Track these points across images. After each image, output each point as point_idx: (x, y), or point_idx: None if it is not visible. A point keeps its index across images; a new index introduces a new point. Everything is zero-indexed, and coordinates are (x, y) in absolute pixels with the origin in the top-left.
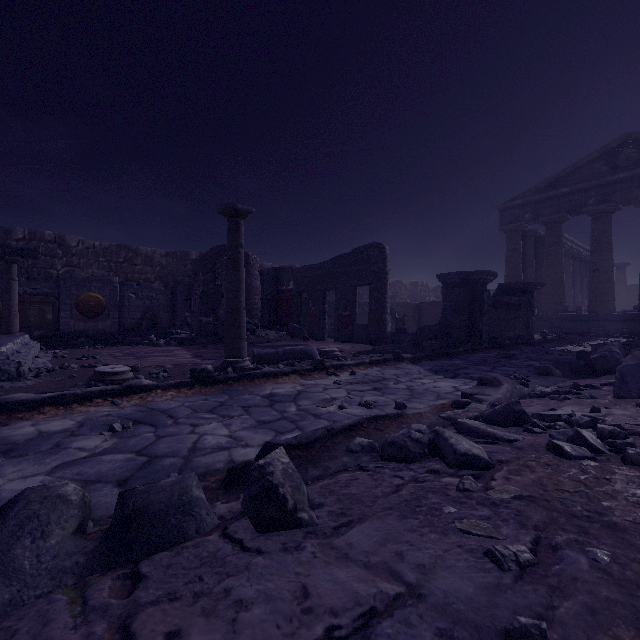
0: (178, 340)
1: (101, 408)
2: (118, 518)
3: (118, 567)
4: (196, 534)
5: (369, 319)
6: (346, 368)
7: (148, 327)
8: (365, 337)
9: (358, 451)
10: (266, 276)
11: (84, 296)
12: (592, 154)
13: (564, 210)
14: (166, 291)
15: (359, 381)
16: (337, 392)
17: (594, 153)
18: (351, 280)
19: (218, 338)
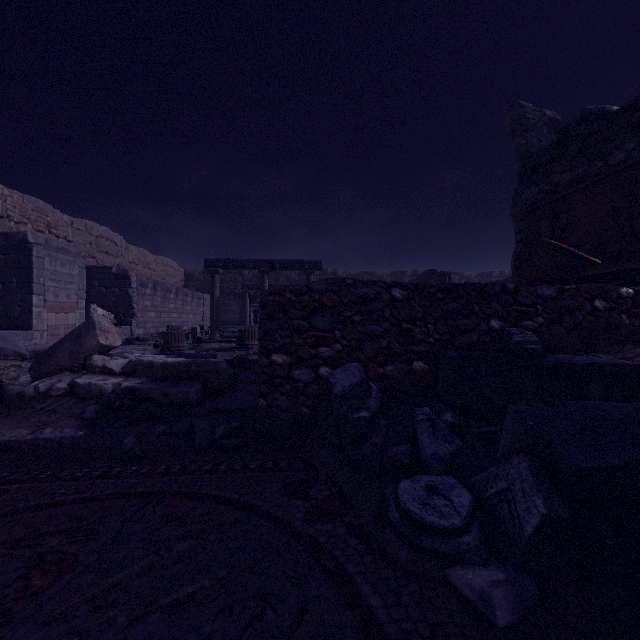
0: None
1: None
2: None
3: None
4: None
5: None
6: None
7: None
8: None
9: None
10: None
11: None
12: None
13: None
14: None
15: None
16: None
17: None
18: None
19: None
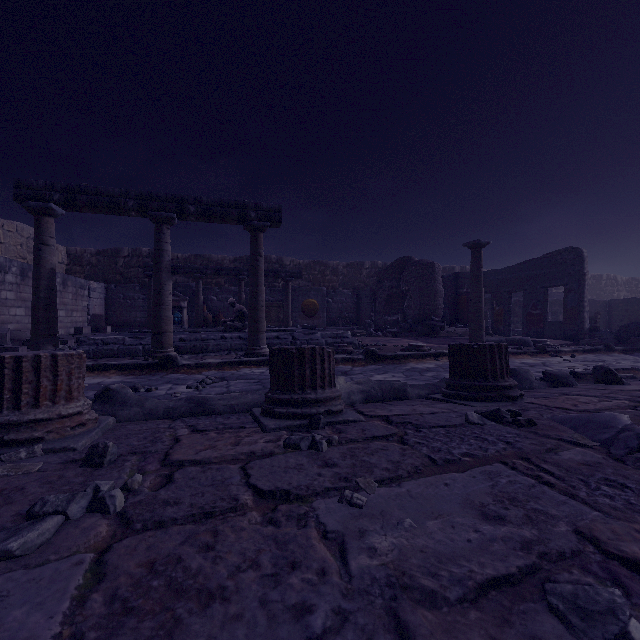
0: (391, 333)
1: (433, 361)
2: (550, 376)
3: (557, 387)
4: (576, 385)
5: (564, 317)
6: (563, 353)
7: (344, 324)
8: (559, 333)
9: (625, 378)
10: (447, 281)
11: (306, 301)
12: None
13: None
14: (352, 296)
15: (584, 360)
16: (572, 364)
17: None
18: (542, 282)
19: (417, 332)
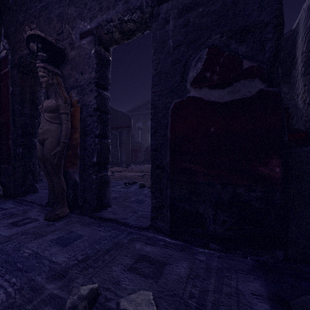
0: None
1: None
2: None
3: None
4: None
5: None
6: None
7: None
8: None
9: None
10: None
11: None
12: (141, 103)
13: (136, 119)
14: None
15: None
16: None
17: (142, 103)
18: None
19: None
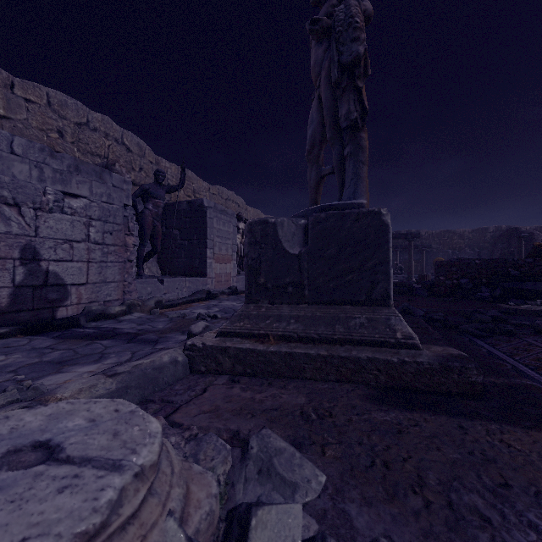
0: None
1: None
2: None
3: None
4: None
5: None
6: None
7: None
8: None
9: None
10: None
11: (436, 259)
12: None
13: None
14: (474, 254)
15: None
16: None
17: None
18: None
19: None
